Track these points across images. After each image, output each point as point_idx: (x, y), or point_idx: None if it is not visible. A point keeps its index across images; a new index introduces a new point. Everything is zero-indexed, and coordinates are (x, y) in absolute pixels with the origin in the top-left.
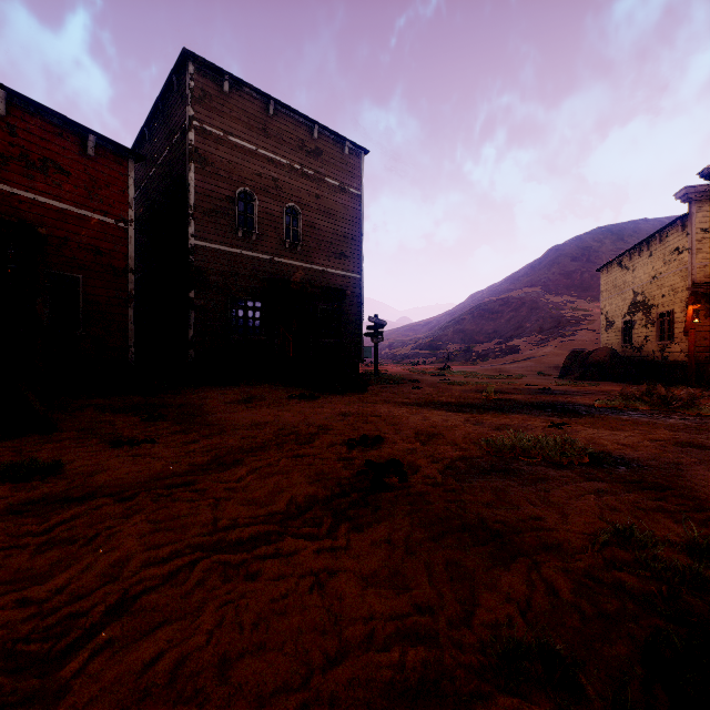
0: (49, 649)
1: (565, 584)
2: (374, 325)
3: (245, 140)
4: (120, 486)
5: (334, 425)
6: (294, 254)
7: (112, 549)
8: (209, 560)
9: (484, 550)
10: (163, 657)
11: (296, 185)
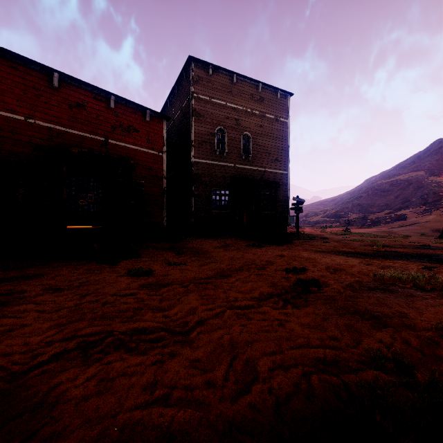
0: (182, 329)
1: (414, 340)
2: (296, 202)
3: (220, 99)
4: (180, 281)
5: (276, 261)
6: (247, 162)
7: (188, 303)
8: (230, 311)
9: (367, 322)
10: (224, 337)
11: (248, 121)
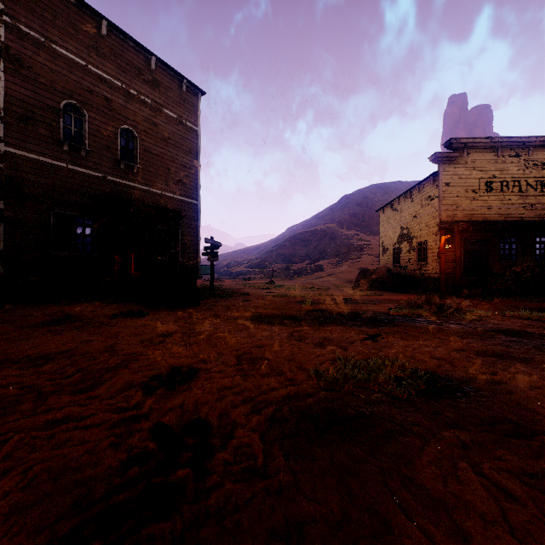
0: None
1: None
2: (210, 246)
3: (73, 52)
4: None
5: (145, 352)
6: (130, 175)
7: None
8: None
9: None
10: None
11: (132, 110)
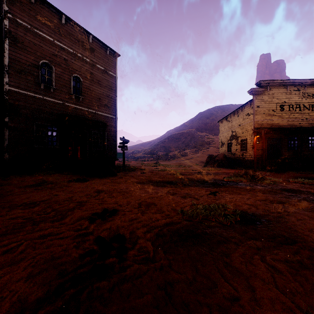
0: None
1: None
2: (123, 142)
3: (46, 33)
4: None
5: (88, 201)
6: (78, 102)
7: None
8: None
9: None
10: None
11: (79, 65)
